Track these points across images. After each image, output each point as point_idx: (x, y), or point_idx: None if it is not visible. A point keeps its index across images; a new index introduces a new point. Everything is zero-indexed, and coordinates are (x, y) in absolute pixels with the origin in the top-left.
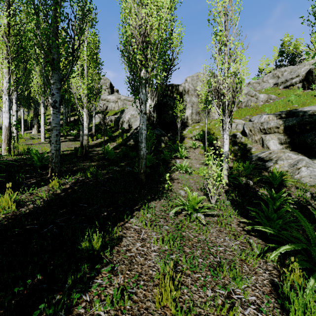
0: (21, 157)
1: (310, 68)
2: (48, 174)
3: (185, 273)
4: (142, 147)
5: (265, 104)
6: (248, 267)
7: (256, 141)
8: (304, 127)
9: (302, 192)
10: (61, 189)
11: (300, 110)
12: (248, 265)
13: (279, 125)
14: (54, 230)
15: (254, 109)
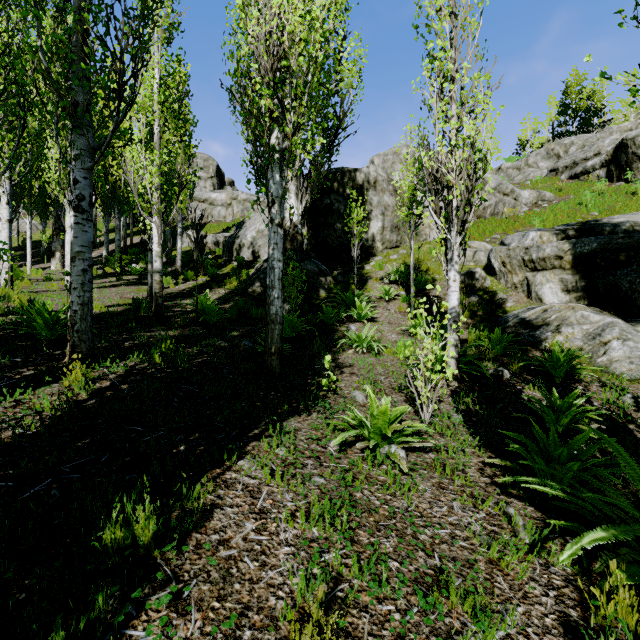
0: (12, 320)
1: (623, 139)
2: (65, 356)
3: (356, 602)
4: (273, 299)
5: (532, 211)
6: (506, 582)
7: (515, 286)
8: (614, 257)
9: (616, 395)
10: (91, 390)
11: (606, 222)
12: (506, 575)
13: (562, 253)
14: (51, 492)
15: (510, 221)
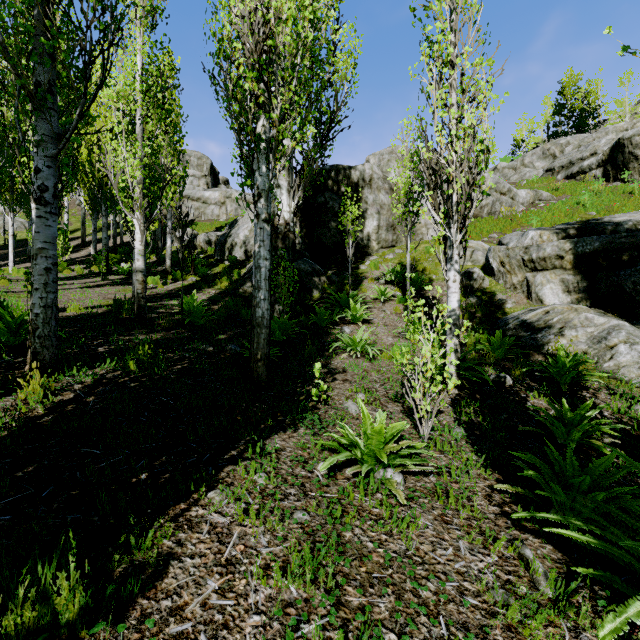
0: None
1: (620, 138)
2: (26, 364)
3: None
4: (259, 300)
5: (529, 211)
6: None
7: (515, 286)
8: (617, 257)
9: (626, 403)
10: (50, 404)
11: (608, 221)
12: None
13: (563, 252)
14: None
15: (508, 221)
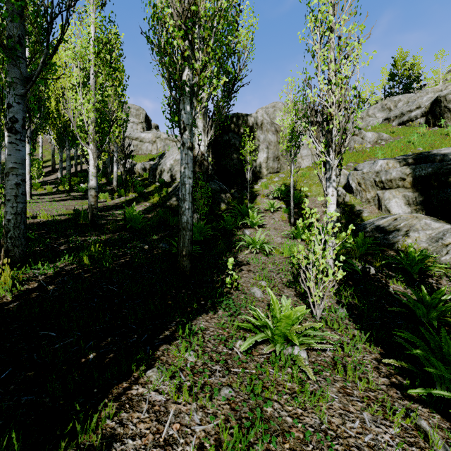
0: None
1: (438, 96)
2: None
3: None
4: (185, 209)
5: (375, 147)
6: None
7: (368, 200)
8: (445, 179)
9: None
10: (17, 292)
11: (437, 153)
12: None
13: (405, 176)
14: None
15: (360, 154)
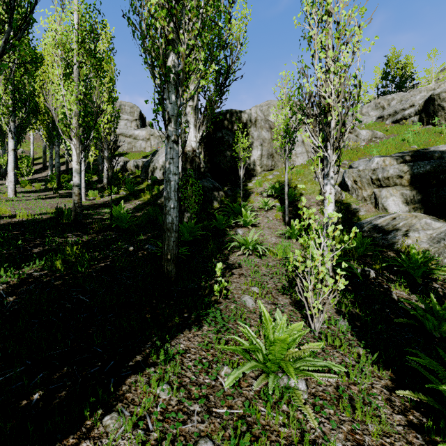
0: None
1: (431, 94)
2: None
3: None
4: (169, 209)
5: (369, 145)
6: None
7: (365, 199)
8: (444, 176)
9: None
10: None
11: (434, 150)
12: None
13: (403, 173)
14: None
15: (354, 152)
